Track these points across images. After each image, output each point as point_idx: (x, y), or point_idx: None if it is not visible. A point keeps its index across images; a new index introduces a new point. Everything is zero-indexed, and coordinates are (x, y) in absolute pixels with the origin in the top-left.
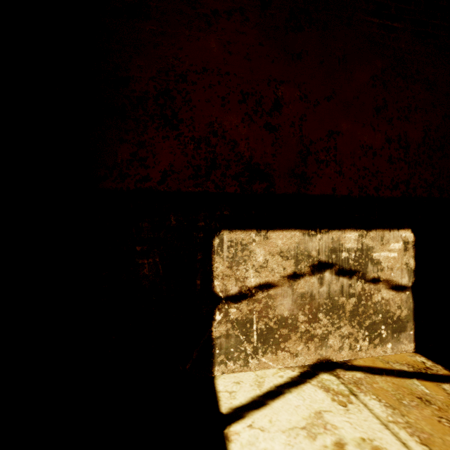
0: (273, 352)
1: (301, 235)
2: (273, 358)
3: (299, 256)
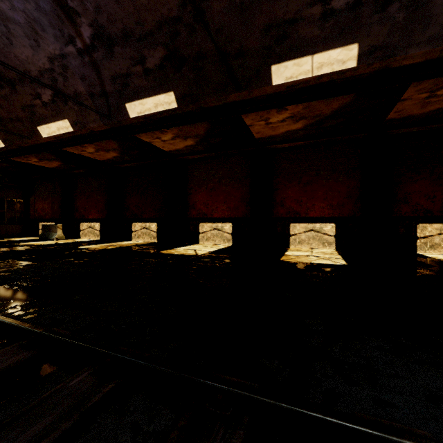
0: (433, 250)
1: (441, 225)
2: (433, 251)
3: (441, 229)
